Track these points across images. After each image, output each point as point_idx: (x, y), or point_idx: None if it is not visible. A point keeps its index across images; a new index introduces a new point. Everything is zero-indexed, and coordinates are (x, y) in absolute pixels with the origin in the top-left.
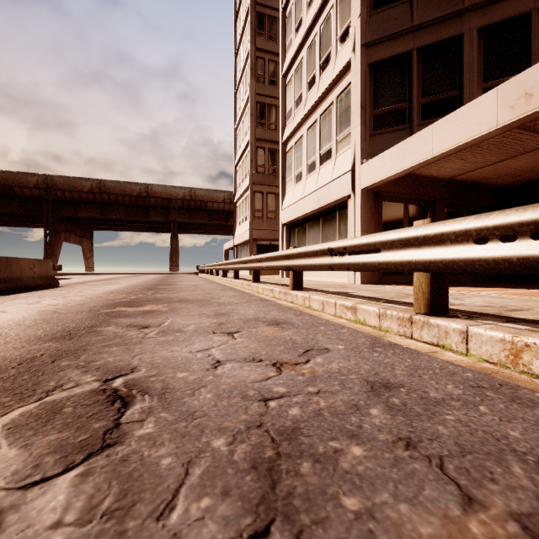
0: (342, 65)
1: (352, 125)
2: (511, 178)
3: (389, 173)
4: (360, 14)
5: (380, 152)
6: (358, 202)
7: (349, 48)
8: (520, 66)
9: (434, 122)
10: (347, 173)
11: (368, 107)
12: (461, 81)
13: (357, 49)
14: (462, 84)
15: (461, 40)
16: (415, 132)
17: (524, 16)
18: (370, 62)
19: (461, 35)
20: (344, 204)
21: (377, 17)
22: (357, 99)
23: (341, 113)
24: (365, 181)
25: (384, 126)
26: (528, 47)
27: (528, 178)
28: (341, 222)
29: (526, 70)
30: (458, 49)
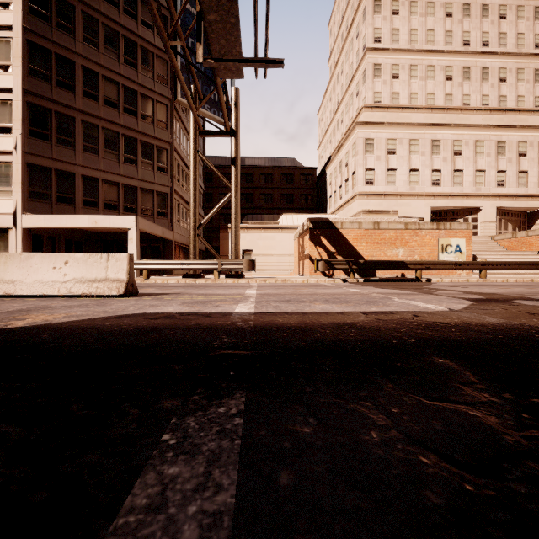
0: (4, 148)
1: (14, 189)
2: (94, 230)
3: (43, 226)
4: (21, 134)
5: (34, 211)
6: (20, 233)
7: (11, 143)
8: (96, 196)
9: (67, 215)
10: (9, 214)
11: (26, 185)
12: (75, 192)
13: (19, 151)
14: (75, 194)
15: (75, 175)
16: (54, 207)
17: (97, 178)
18: (28, 162)
19: (75, 173)
20: (3, 230)
21: (32, 141)
22: (19, 178)
23: (1, 174)
24: (26, 224)
25: (37, 198)
26: (99, 190)
27: (101, 231)
28: (0, 240)
29: (96, 215)
30: (74, 178)
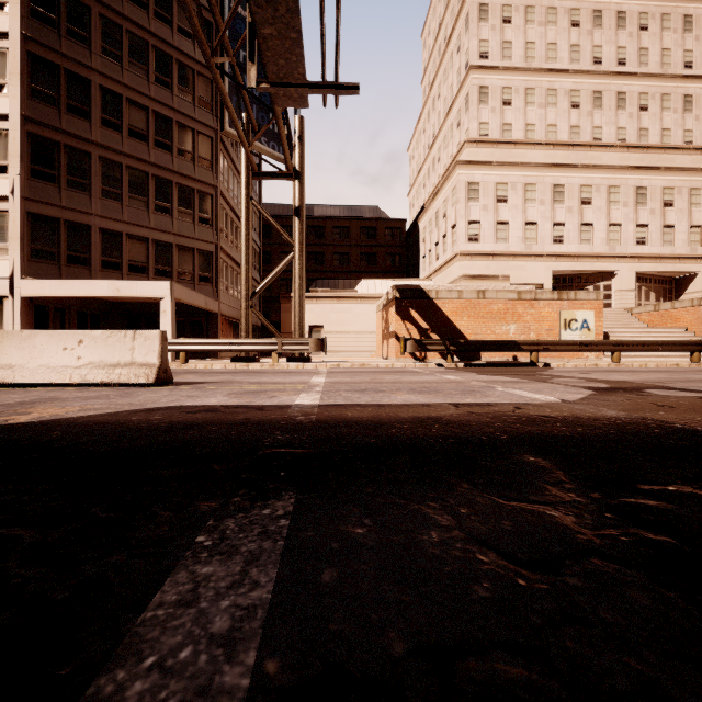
0: None
1: (11, 246)
2: (116, 300)
3: (49, 294)
4: (20, 174)
5: (37, 275)
6: (18, 304)
7: (6, 186)
8: (118, 255)
9: (80, 280)
10: (4, 279)
11: (27, 240)
12: (90, 250)
13: (17, 196)
14: (91, 252)
15: (90, 228)
16: (63, 269)
17: (120, 233)
18: (29, 211)
19: (90, 226)
20: None
21: (35, 184)
22: (17, 232)
23: None
24: (27, 292)
25: (40, 258)
26: (122, 248)
27: (124, 301)
28: None
29: (118, 280)
30: (89, 232)
